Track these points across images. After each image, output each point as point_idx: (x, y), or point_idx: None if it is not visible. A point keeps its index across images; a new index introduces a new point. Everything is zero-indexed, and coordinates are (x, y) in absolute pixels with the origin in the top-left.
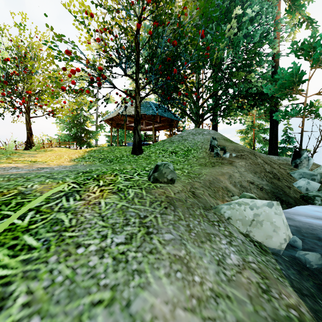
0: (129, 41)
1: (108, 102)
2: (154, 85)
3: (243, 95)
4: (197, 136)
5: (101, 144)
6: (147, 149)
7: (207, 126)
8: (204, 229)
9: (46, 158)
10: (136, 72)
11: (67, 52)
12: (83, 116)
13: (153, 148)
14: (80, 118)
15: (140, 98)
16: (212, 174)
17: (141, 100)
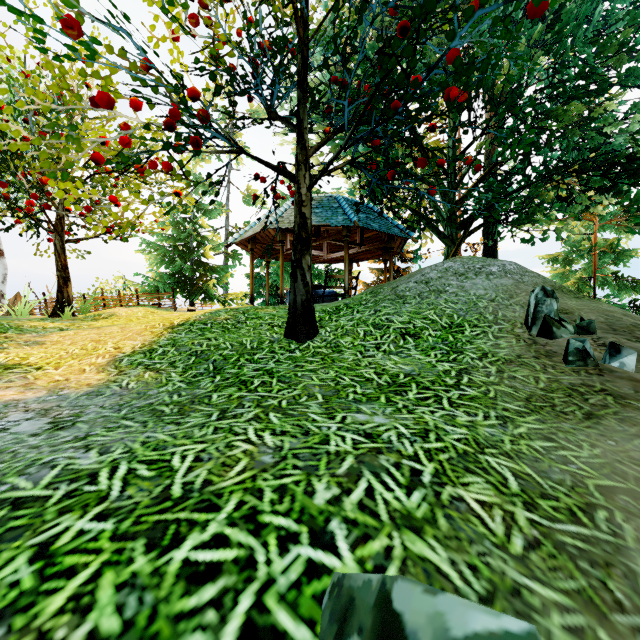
0: (281, 22)
1: (250, 204)
2: (351, 133)
3: (575, 168)
4: (473, 279)
5: (234, 294)
6: (331, 320)
7: (471, 249)
8: None
9: (57, 350)
10: (299, 104)
11: (66, 24)
12: (198, 236)
13: (346, 316)
14: (191, 241)
15: (309, 177)
16: (638, 493)
17: (312, 184)
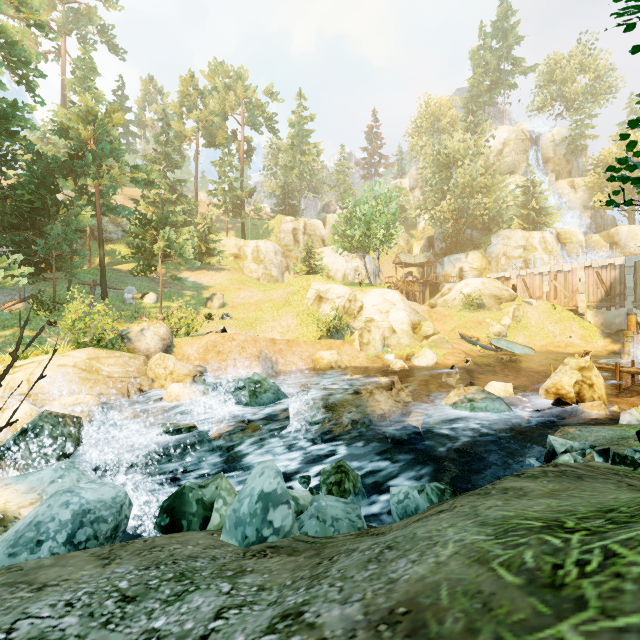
0: None
1: None
2: None
3: None
4: None
5: None
6: None
7: None
8: (597, 441)
9: None
10: None
11: None
12: None
13: None
14: None
15: None
16: None
17: None
